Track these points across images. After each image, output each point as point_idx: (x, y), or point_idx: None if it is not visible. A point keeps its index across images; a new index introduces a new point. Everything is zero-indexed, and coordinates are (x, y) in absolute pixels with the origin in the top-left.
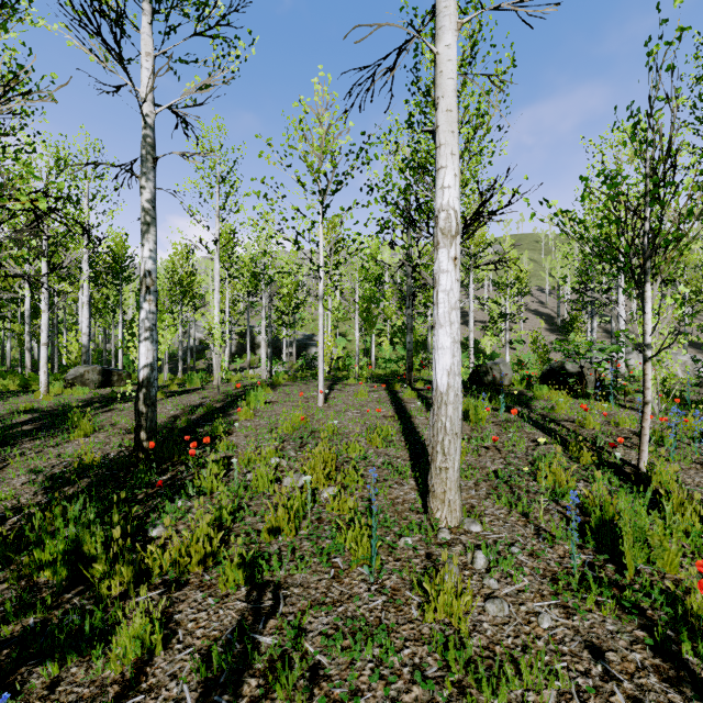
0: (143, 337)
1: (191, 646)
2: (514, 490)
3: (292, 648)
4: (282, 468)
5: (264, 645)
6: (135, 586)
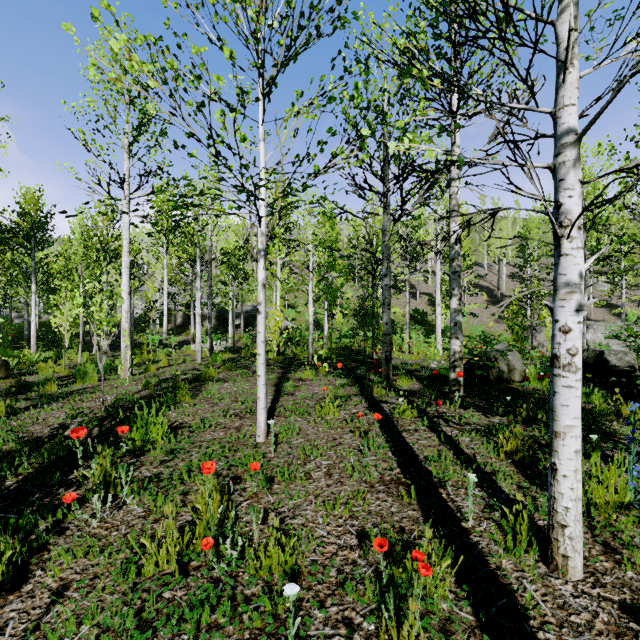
0: None
1: None
2: None
3: None
4: None
5: None
6: None
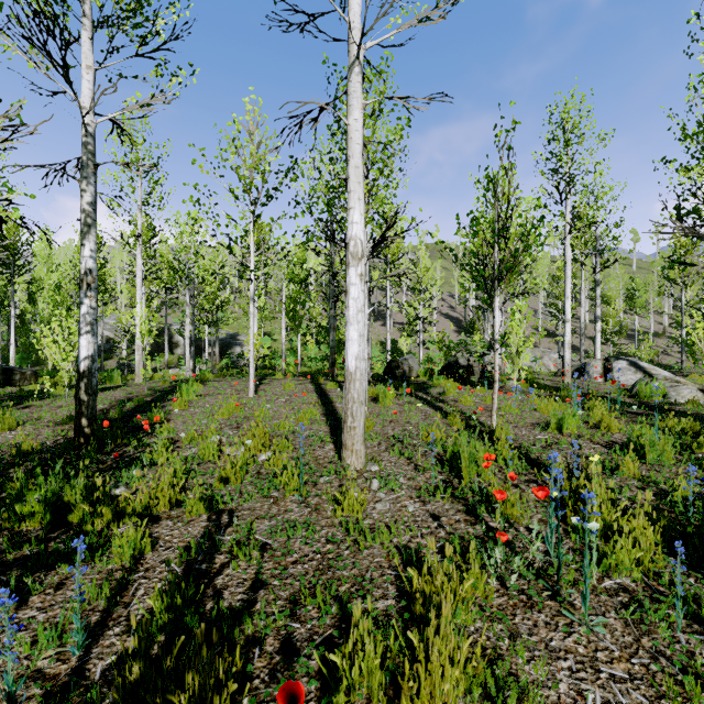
0: (84, 331)
1: (172, 547)
2: (405, 446)
3: (247, 539)
4: (223, 443)
5: (226, 540)
6: (113, 523)
